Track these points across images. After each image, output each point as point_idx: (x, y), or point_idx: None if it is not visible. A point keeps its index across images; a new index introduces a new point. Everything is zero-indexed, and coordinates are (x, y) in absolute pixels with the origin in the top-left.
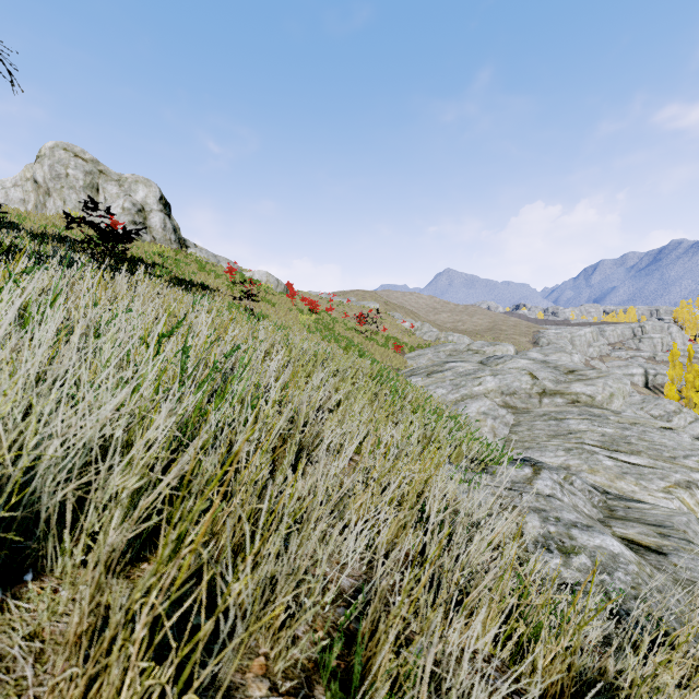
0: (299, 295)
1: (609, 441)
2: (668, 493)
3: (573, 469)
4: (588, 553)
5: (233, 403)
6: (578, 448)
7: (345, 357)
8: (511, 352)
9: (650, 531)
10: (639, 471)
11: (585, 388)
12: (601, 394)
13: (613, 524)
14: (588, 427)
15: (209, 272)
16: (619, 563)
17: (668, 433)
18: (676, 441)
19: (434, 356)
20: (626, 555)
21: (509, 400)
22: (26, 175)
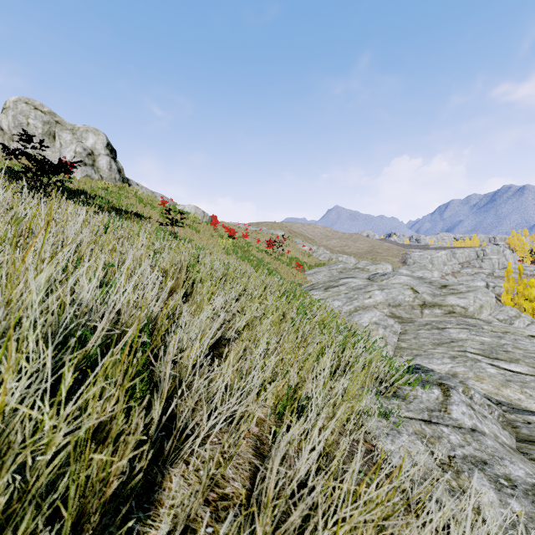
0: (222, 225)
1: (489, 349)
2: None
3: (461, 376)
4: None
5: None
6: (462, 356)
7: (254, 276)
8: (389, 269)
9: None
10: (521, 379)
11: (459, 300)
12: (472, 306)
13: None
14: (467, 336)
15: (146, 204)
16: None
17: None
18: None
19: (328, 273)
20: None
21: (395, 311)
22: None
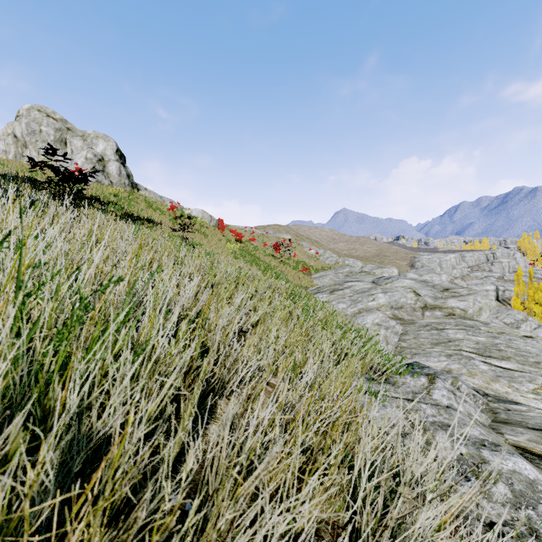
0: (228, 228)
1: (483, 348)
2: (537, 394)
3: (455, 372)
4: (505, 480)
5: (114, 350)
6: (457, 354)
7: (263, 279)
8: (395, 273)
9: (537, 437)
10: (510, 374)
11: (459, 303)
12: (472, 308)
13: (504, 431)
14: (464, 336)
15: (155, 209)
16: (539, 492)
17: (530, 340)
18: (538, 348)
19: (334, 276)
20: (541, 480)
21: (397, 313)
22: (8, 131)
